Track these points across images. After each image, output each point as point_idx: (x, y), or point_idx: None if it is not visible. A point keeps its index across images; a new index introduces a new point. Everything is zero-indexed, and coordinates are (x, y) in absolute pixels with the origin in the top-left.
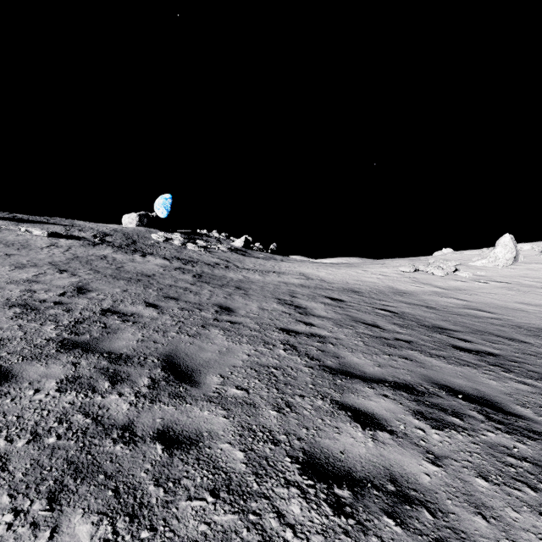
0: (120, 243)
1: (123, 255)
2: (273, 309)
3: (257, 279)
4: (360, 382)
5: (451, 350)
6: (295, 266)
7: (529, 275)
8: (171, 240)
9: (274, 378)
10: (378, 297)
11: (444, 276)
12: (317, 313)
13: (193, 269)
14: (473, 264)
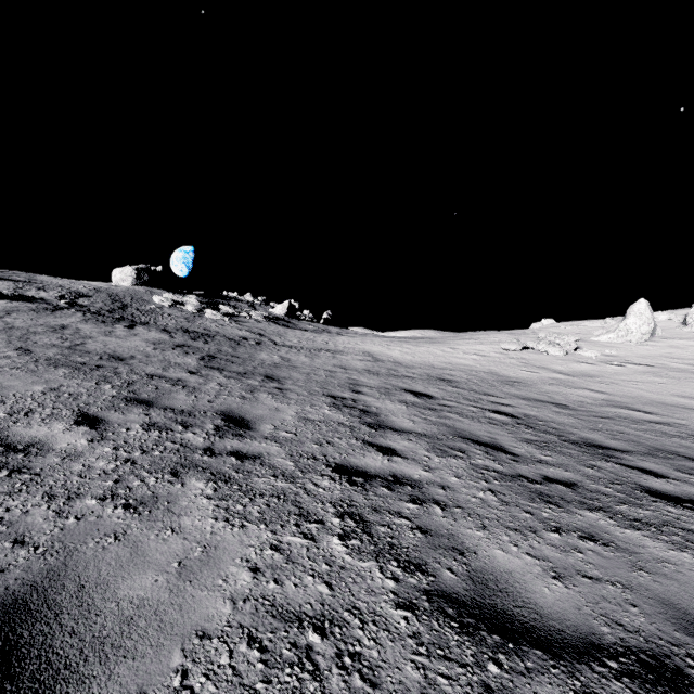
0: (100, 308)
1: (96, 325)
2: (322, 419)
3: (302, 362)
4: (546, 664)
5: (651, 501)
6: (358, 342)
7: (675, 355)
8: (182, 304)
9: (314, 686)
10: (482, 389)
11: (562, 356)
12: (397, 424)
13: (204, 347)
14: (597, 340)
